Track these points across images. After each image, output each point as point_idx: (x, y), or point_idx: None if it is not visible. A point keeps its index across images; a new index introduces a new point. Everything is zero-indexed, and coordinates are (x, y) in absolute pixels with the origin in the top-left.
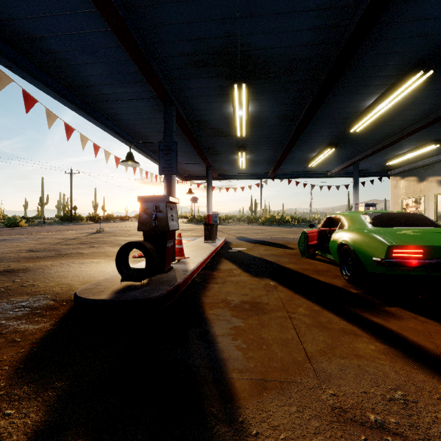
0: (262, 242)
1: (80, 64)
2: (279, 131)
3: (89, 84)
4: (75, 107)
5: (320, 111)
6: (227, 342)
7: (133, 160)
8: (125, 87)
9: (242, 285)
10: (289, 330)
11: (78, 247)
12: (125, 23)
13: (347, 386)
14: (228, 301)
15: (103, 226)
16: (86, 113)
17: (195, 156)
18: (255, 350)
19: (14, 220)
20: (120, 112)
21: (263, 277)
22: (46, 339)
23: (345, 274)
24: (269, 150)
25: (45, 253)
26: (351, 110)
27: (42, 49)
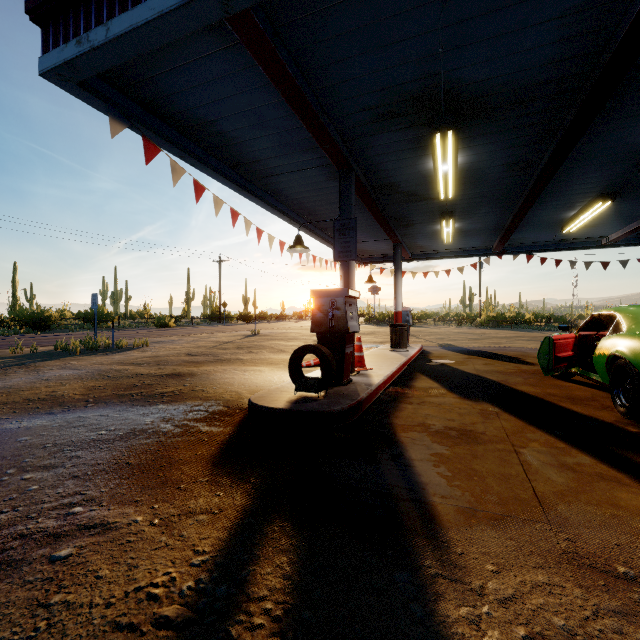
0: (481, 353)
1: (248, 140)
2: (507, 184)
3: (255, 160)
4: (239, 188)
5: (579, 147)
6: (427, 467)
7: (302, 246)
8: (294, 157)
9: (447, 408)
10: (512, 465)
11: (236, 352)
12: (302, 91)
13: (591, 535)
14: (427, 425)
15: (257, 327)
16: (249, 193)
17: (377, 231)
18: (463, 480)
19: (164, 320)
20: (285, 186)
21: (479, 400)
22: (230, 441)
23: (620, 404)
24: (492, 213)
25: (203, 357)
26: (638, 139)
27: (212, 132)
